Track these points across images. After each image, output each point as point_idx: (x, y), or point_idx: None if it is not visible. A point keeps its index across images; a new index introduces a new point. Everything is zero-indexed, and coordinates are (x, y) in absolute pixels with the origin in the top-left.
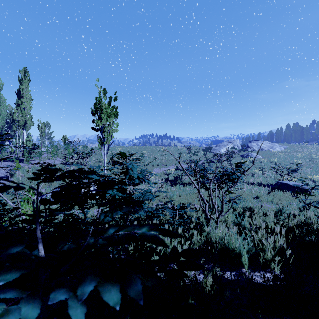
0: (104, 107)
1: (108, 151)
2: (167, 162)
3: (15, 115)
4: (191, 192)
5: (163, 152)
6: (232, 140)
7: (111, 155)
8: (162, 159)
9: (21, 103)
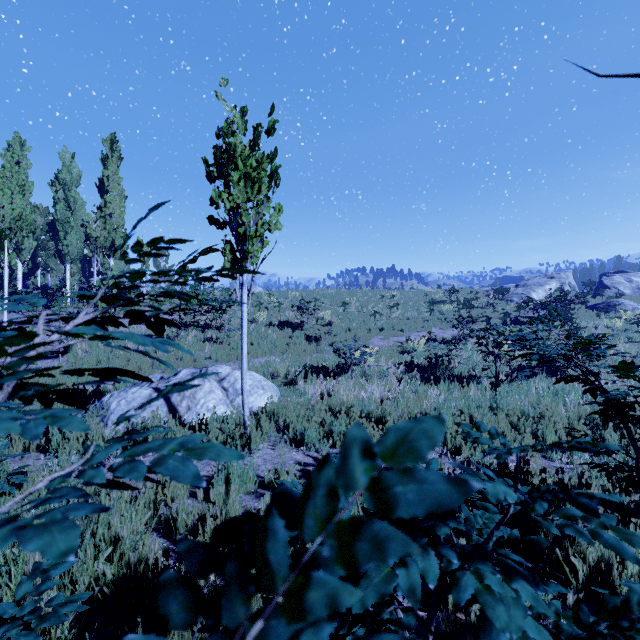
0: (240, 153)
1: (272, 299)
2: (402, 322)
3: (90, 228)
4: (493, 407)
5: (391, 301)
6: (556, 274)
7: (276, 306)
8: (391, 317)
9: (104, 205)
